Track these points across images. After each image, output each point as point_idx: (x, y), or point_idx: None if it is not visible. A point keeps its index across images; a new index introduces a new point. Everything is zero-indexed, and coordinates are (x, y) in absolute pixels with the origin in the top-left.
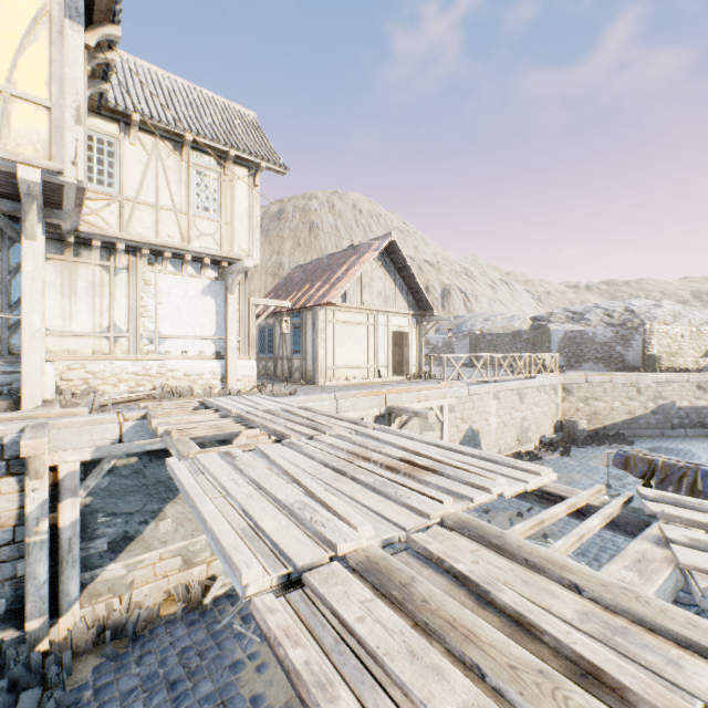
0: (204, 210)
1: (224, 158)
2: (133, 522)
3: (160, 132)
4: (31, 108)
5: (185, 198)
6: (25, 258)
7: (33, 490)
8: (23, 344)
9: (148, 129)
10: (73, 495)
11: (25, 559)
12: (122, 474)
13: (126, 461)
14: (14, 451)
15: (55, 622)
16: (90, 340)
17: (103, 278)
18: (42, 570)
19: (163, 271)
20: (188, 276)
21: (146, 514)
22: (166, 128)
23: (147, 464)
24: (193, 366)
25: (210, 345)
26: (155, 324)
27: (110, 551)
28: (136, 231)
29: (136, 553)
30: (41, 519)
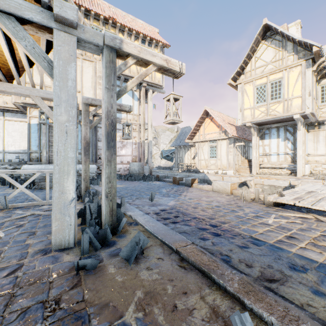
0: None
1: None
2: None
3: None
4: (296, 99)
5: None
6: (297, 136)
7: None
8: (297, 159)
9: None
10: None
11: None
12: None
13: None
14: (292, 185)
15: None
16: (323, 157)
17: None
18: None
19: None
20: None
21: None
22: None
23: None
24: None
25: None
26: None
27: None
28: None
29: None
30: None
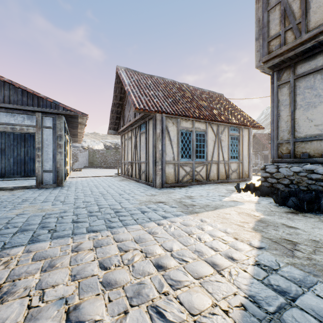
0: None
1: None
2: None
3: None
4: None
5: None
6: None
7: None
8: None
9: None
10: None
11: None
12: None
13: None
14: None
15: None
16: None
17: None
18: None
19: None
20: None
21: None
22: None
23: None
24: None
25: None
26: None
27: None
28: None
29: None
30: None
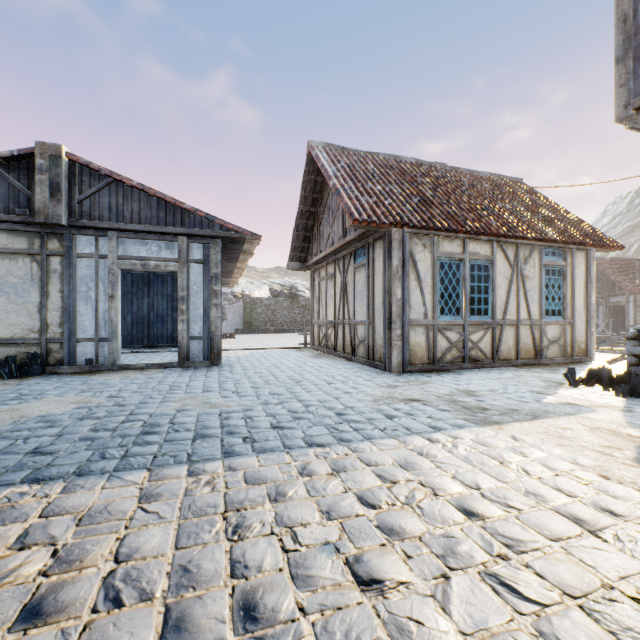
0: None
1: None
2: None
3: None
4: None
5: None
6: None
7: None
8: None
9: None
10: None
11: None
12: None
13: None
14: None
15: None
16: None
17: None
18: None
19: None
20: None
21: None
22: None
23: None
24: None
25: None
26: None
27: None
28: None
29: None
30: None
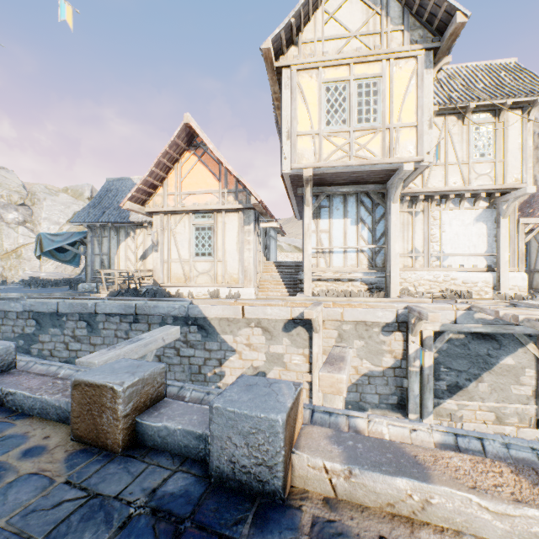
0: (480, 157)
1: (497, 110)
2: (460, 377)
3: (447, 111)
4: (407, 130)
5: (465, 152)
6: (392, 214)
7: (412, 342)
8: (391, 261)
9: (439, 113)
10: (429, 349)
11: (408, 378)
12: (454, 343)
13: (456, 336)
14: (402, 319)
15: (420, 420)
16: (401, 258)
17: (408, 219)
18: (415, 387)
19: (445, 209)
20: (463, 209)
21: (469, 375)
22: (453, 107)
23: (470, 340)
24: (468, 276)
25: (481, 260)
26: (440, 246)
27: (447, 391)
28: (431, 185)
29: (462, 398)
30: (415, 359)
